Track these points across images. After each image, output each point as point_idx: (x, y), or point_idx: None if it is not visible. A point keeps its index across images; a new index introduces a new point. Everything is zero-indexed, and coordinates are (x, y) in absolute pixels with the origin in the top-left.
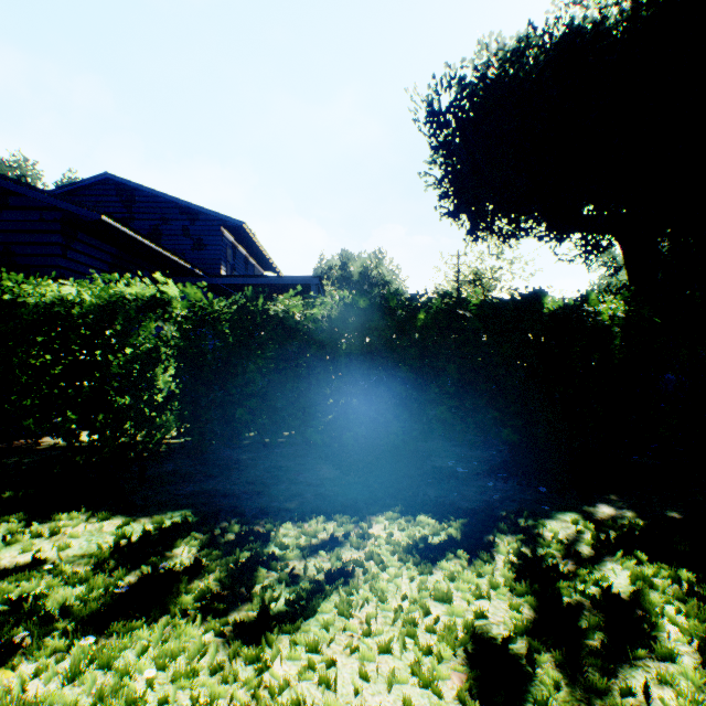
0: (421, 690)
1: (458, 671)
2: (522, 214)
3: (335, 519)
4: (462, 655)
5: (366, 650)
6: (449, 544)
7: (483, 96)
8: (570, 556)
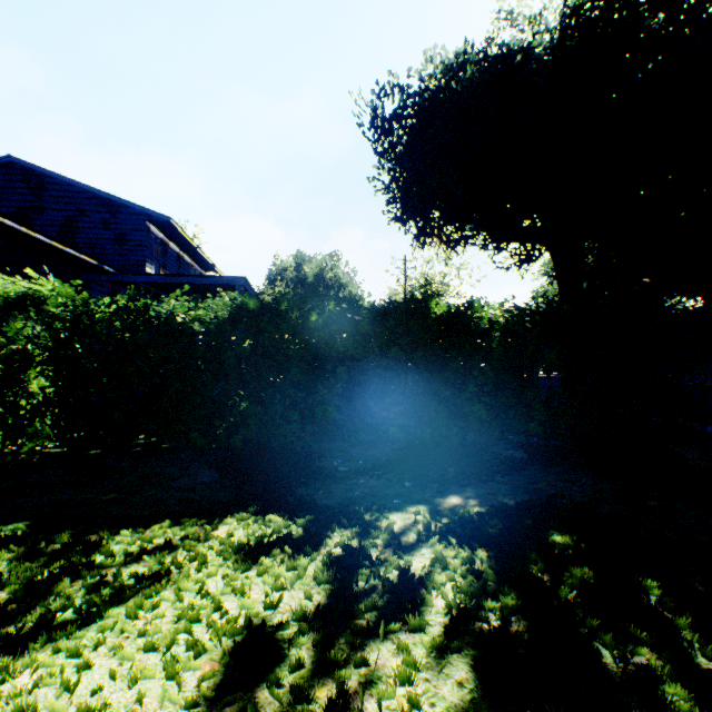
0: (167, 682)
1: (215, 660)
2: (465, 223)
3: (184, 522)
4: (230, 645)
5: (126, 649)
6: (283, 540)
7: (427, 106)
8: (394, 544)
